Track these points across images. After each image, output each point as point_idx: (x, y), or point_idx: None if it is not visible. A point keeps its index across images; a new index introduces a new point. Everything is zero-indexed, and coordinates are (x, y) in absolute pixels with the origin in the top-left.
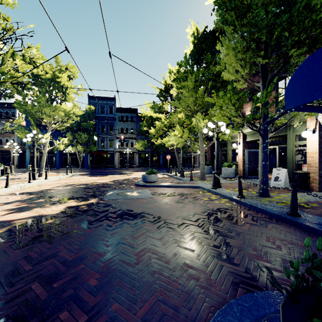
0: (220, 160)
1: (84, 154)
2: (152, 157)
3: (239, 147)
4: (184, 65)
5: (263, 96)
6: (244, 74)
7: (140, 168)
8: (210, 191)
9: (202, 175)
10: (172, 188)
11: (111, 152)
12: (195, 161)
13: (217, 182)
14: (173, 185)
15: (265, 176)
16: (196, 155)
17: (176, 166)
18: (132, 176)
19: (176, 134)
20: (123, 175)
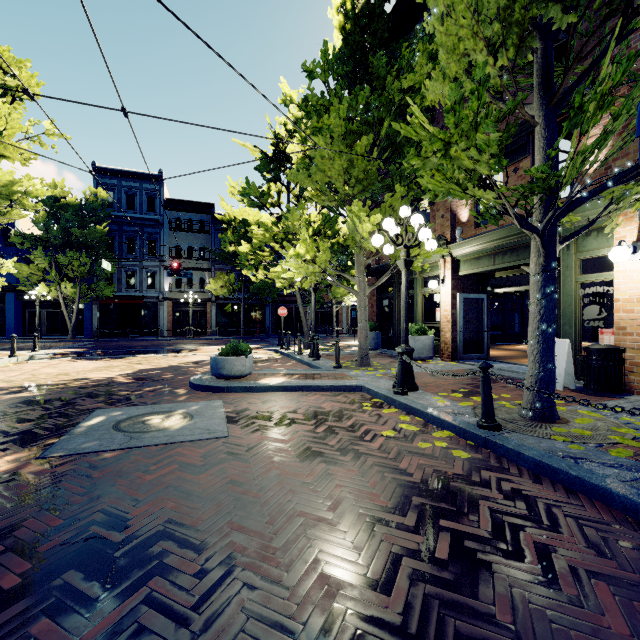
0: (398, 319)
1: (84, 303)
2: (247, 312)
3: (444, 289)
4: (321, 73)
5: (598, 98)
6: (493, 73)
7: (219, 336)
8: (392, 403)
9: (362, 355)
10: (291, 395)
11: (153, 300)
12: (340, 321)
13: (407, 376)
14: (292, 385)
15: (549, 363)
16: (342, 307)
17: (301, 332)
18: (193, 358)
19: (300, 252)
20: (170, 356)
